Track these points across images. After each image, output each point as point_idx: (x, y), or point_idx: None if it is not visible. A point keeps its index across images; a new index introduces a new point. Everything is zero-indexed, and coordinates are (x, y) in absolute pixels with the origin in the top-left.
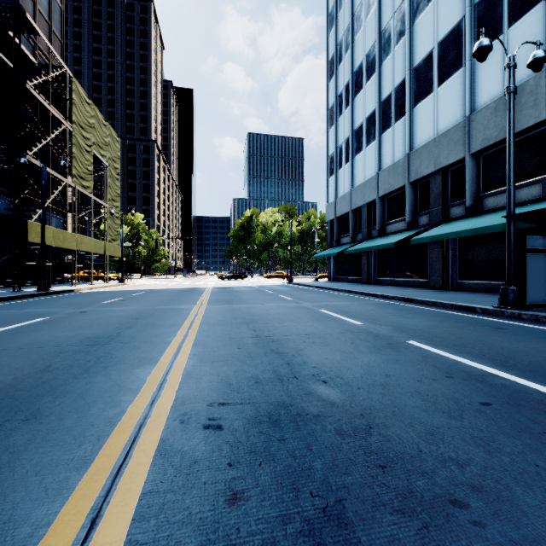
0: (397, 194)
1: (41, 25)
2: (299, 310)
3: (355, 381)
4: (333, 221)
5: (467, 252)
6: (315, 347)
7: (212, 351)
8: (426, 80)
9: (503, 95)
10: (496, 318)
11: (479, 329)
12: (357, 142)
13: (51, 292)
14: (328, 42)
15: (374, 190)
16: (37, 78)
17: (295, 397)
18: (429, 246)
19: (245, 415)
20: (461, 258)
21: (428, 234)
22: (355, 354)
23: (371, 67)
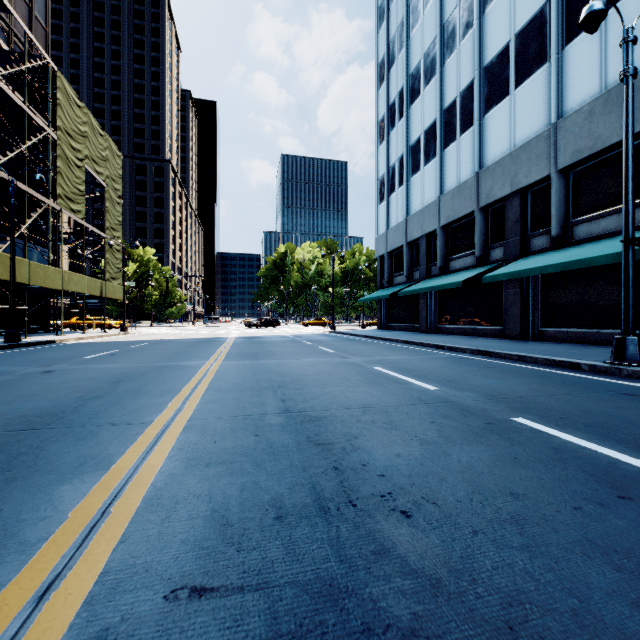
0: (464, 222)
1: (18, 6)
2: (346, 367)
3: (462, 512)
4: (383, 257)
5: (553, 293)
6: (376, 432)
7: (212, 442)
8: (501, 81)
9: (601, 94)
10: (613, 379)
11: (604, 397)
12: (414, 161)
13: (22, 343)
14: (377, 40)
15: (435, 218)
16: (7, 67)
17: (355, 565)
18: (504, 286)
19: (243, 634)
20: (544, 300)
21: (505, 270)
22: (443, 445)
23: (431, 69)
